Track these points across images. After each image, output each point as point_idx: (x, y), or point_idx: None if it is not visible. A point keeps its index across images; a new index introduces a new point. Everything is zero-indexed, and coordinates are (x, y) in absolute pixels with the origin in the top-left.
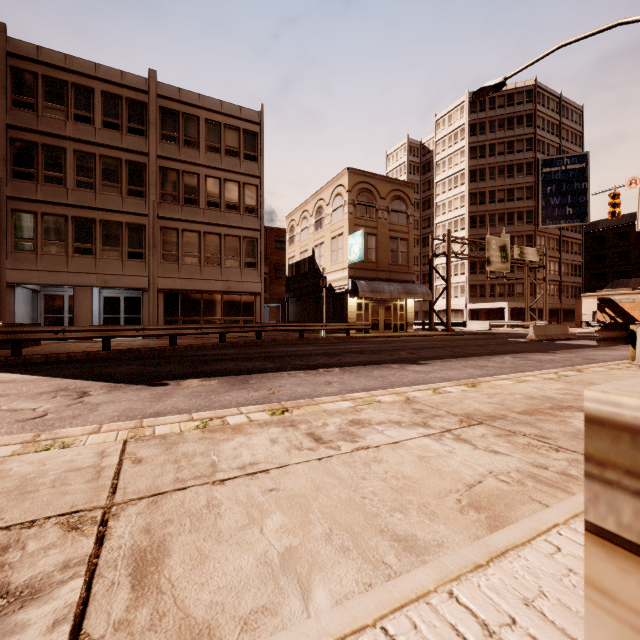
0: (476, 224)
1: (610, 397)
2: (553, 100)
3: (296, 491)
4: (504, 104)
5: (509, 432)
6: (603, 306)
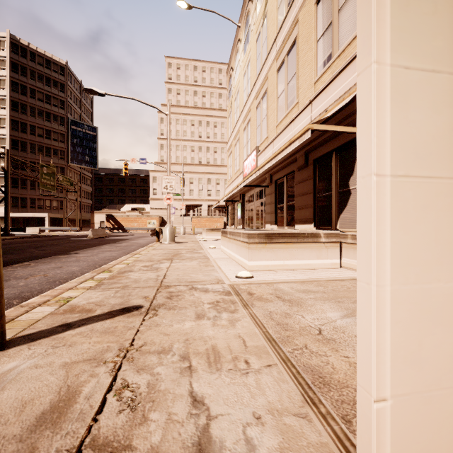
0: (18, 147)
1: (250, 231)
2: (77, 83)
3: (182, 273)
4: (43, 64)
5: (182, 259)
6: (109, 218)
